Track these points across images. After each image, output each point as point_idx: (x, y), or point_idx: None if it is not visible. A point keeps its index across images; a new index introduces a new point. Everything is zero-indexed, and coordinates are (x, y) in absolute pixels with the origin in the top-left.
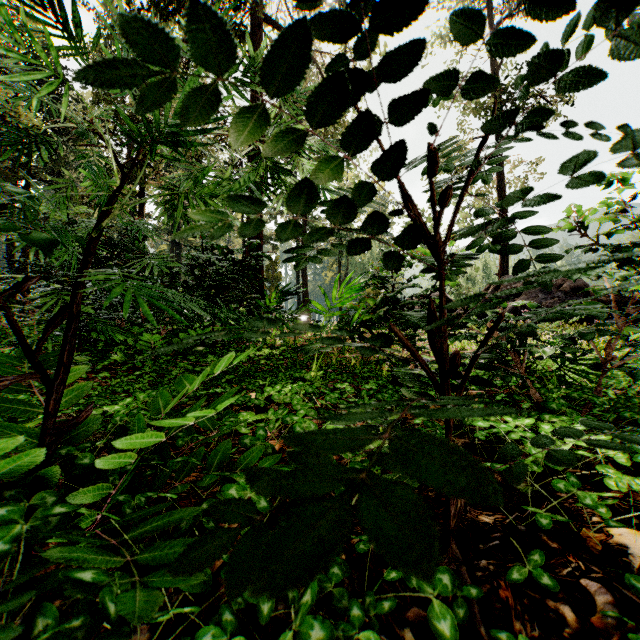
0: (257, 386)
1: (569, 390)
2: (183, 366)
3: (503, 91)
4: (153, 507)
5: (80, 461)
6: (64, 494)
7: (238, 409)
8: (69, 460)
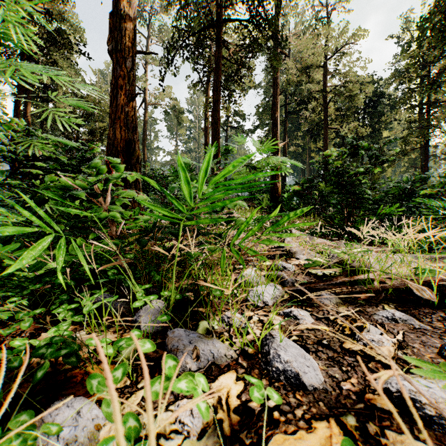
0: None
1: None
2: None
3: None
4: None
5: None
6: None
7: None
8: None
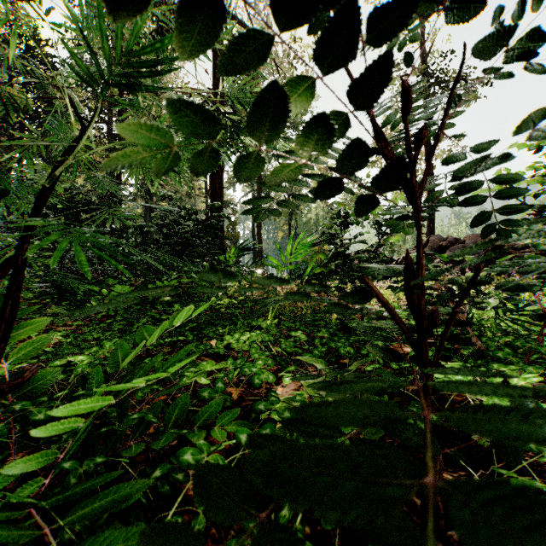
0: (217, 334)
1: (508, 338)
2: (151, 315)
3: (430, 76)
4: (100, 477)
5: (34, 417)
6: (19, 449)
7: (199, 357)
8: (25, 414)
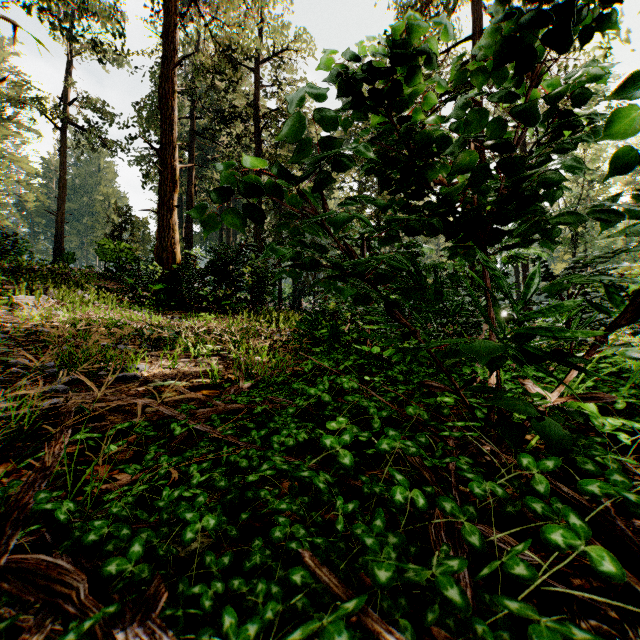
0: None
1: None
2: None
3: None
4: None
5: None
6: None
7: None
8: None
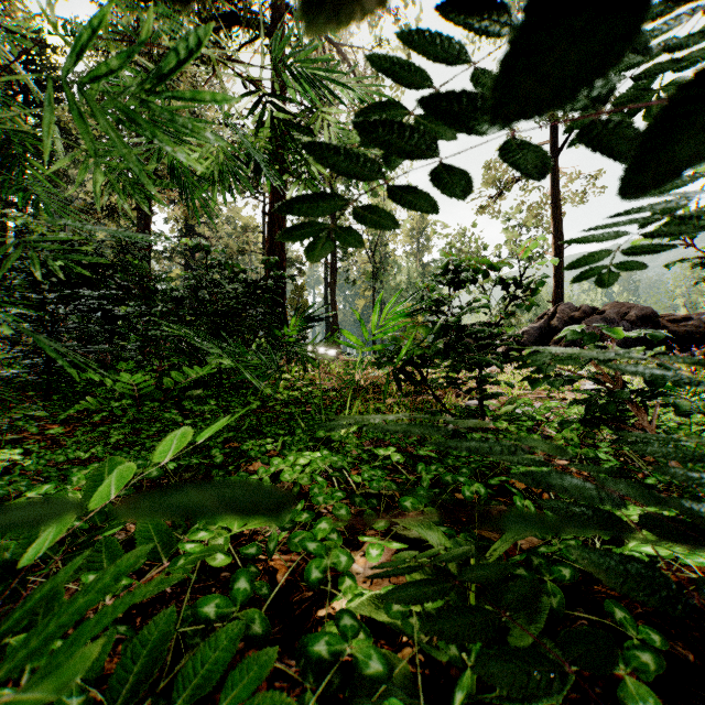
0: (263, 452)
1: None
2: (169, 417)
3: None
4: None
5: None
6: None
7: None
8: None
